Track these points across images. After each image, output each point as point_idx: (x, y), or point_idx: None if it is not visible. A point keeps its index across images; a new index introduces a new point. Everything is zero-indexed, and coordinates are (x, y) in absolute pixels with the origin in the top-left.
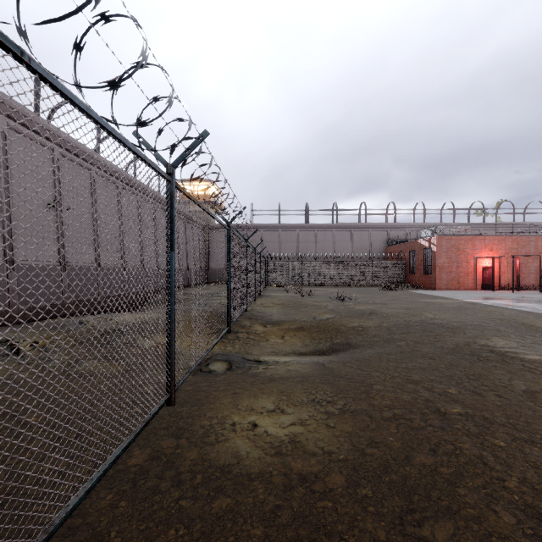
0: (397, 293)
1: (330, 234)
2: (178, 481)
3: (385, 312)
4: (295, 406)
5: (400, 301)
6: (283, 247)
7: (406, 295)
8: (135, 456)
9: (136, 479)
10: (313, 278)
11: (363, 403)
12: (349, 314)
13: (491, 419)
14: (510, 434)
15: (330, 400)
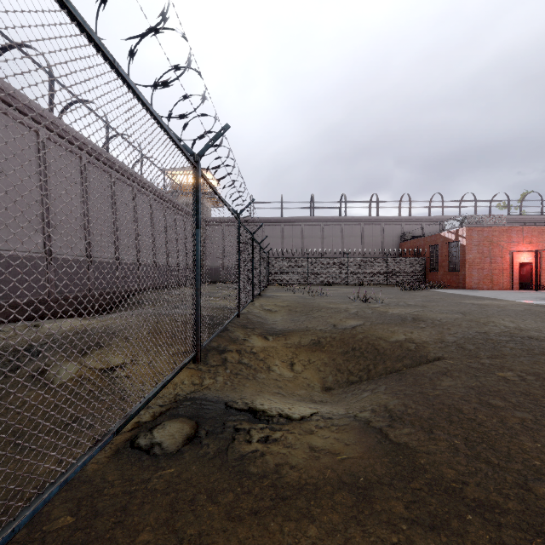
0: (425, 293)
1: (338, 228)
2: None
3: (435, 317)
4: None
5: (438, 302)
6: (286, 243)
7: (439, 296)
8: None
9: None
10: (321, 276)
11: None
12: (383, 321)
13: None
14: None
15: None
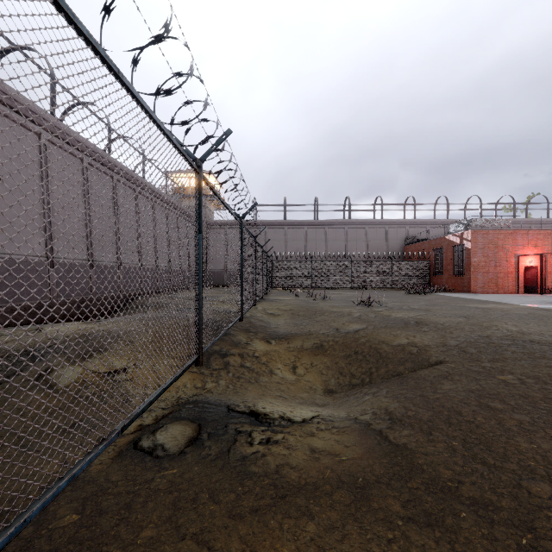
0: (429, 297)
1: (342, 231)
2: None
3: (438, 321)
4: None
5: (442, 306)
6: (289, 246)
7: (443, 300)
8: None
9: None
10: (324, 280)
11: None
12: (386, 325)
13: None
14: None
15: None
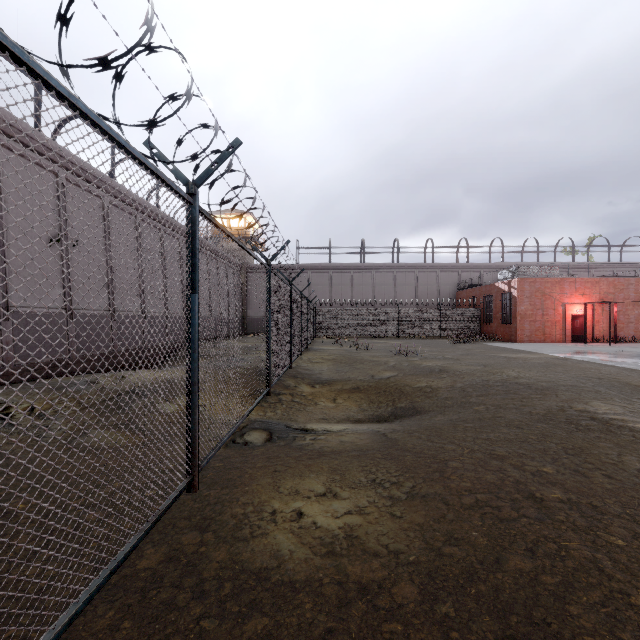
0: (471, 346)
1: (391, 276)
2: (200, 592)
3: (458, 369)
4: (350, 488)
5: (475, 355)
6: (334, 292)
7: (481, 349)
8: (146, 557)
9: (146, 589)
10: (371, 328)
11: (437, 485)
12: (414, 372)
13: (602, 508)
14: (629, 529)
15: (395, 482)
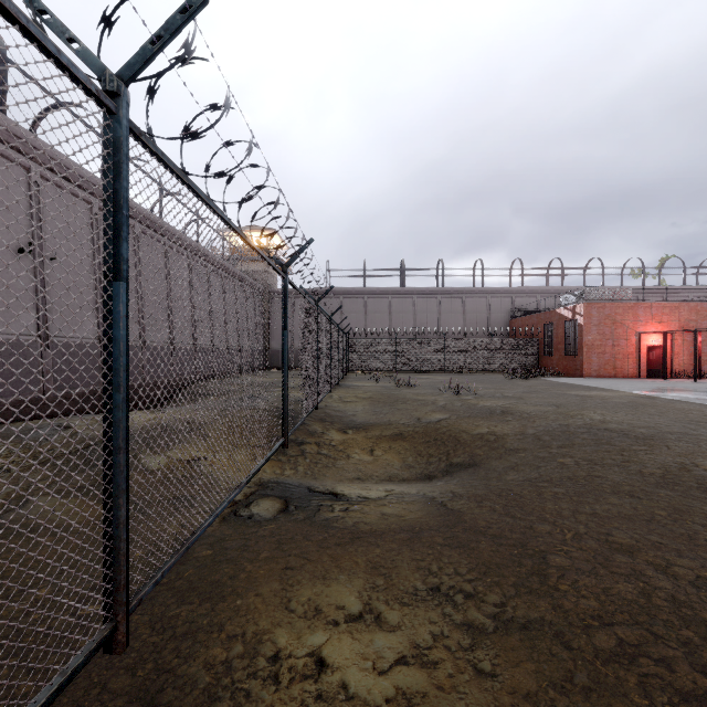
0: (532, 382)
1: (434, 302)
2: None
3: (525, 410)
4: (402, 605)
5: (540, 393)
6: (370, 320)
7: (545, 386)
8: None
9: None
10: (412, 361)
11: (541, 603)
12: (470, 414)
13: None
14: None
15: (471, 593)
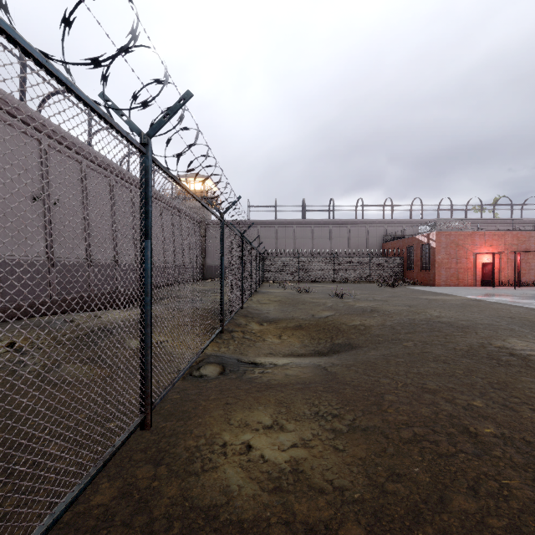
0: (396, 289)
1: (327, 230)
2: (149, 532)
3: (387, 309)
4: (296, 420)
5: (400, 297)
6: (279, 243)
7: (405, 292)
8: (101, 492)
9: (97, 528)
10: (310, 274)
11: (375, 418)
12: (349, 312)
13: None
14: None
15: (336, 414)
